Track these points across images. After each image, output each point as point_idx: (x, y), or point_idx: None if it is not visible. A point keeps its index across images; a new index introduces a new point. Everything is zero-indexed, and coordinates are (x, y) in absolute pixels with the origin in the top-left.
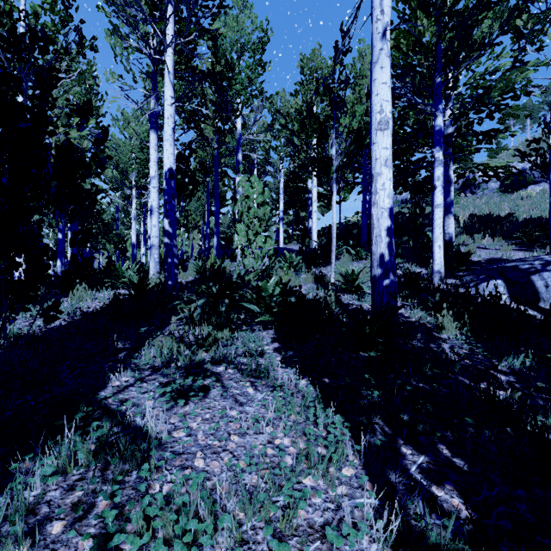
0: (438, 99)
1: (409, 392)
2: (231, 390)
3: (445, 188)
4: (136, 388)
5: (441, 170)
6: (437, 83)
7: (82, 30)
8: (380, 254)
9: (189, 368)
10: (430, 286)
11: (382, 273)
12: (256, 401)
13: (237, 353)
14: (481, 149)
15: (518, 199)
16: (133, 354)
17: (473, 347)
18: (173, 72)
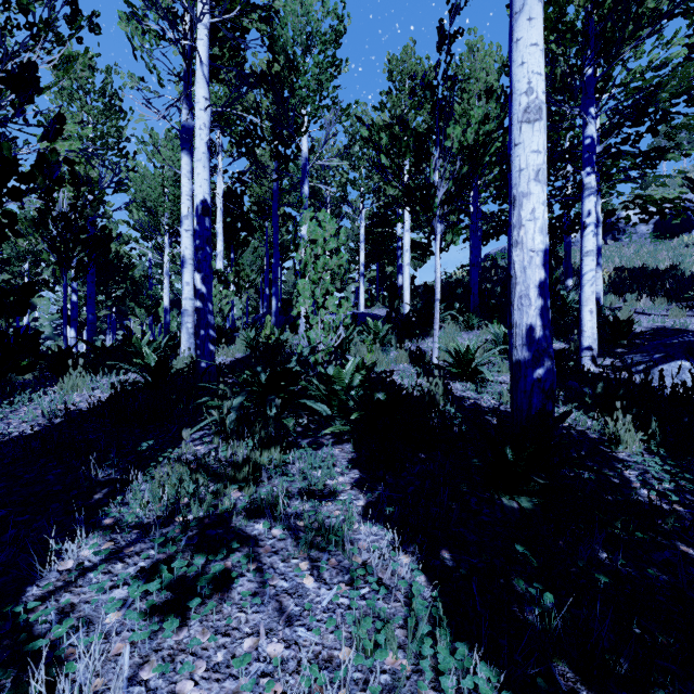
0: (589, 99)
1: (600, 582)
2: (273, 581)
3: None
4: (91, 586)
5: (593, 202)
6: (588, 77)
7: (77, 3)
8: (528, 326)
9: (206, 525)
10: (579, 369)
11: (531, 357)
12: (318, 611)
13: (291, 491)
14: (648, 172)
15: (681, 246)
16: (119, 493)
17: (681, 479)
18: (208, 63)
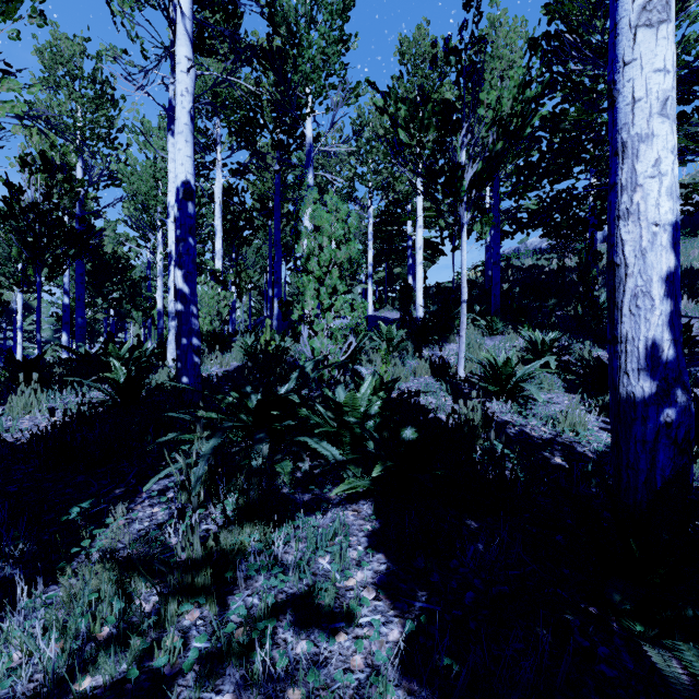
0: None
1: None
2: None
3: None
4: None
5: None
6: None
7: None
8: (649, 341)
9: None
10: None
11: (655, 389)
12: None
13: (281, 605)
14: None
15: None
16: (3, 614)
17: None
18: (191, 16)
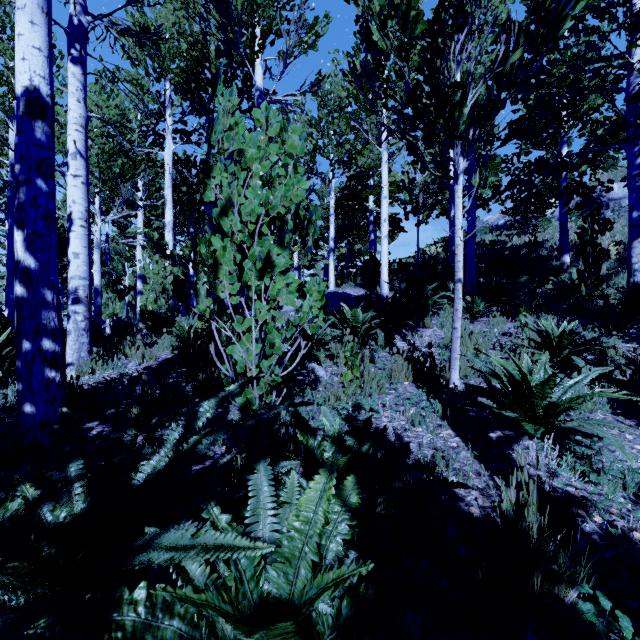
0: None
1: None
2: None
3: (633, 188)
4: None
5: None
6: None
7: None
8: None
9: None
10: None
11: None
12: None
13: None
14: None
15: None
16: None
17: None
18: None
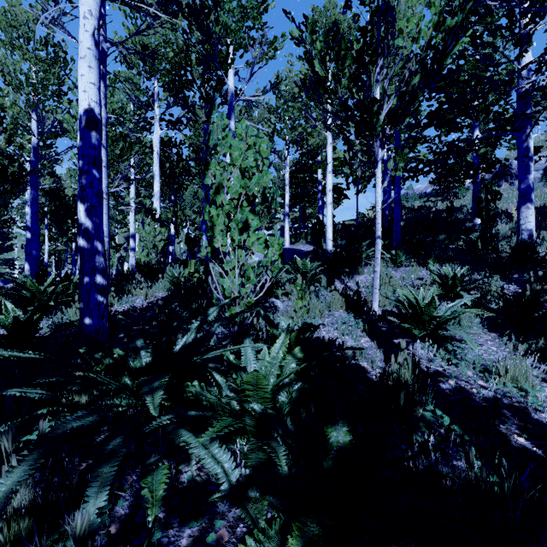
0: None
1: None
2: None
3: (521, 166)
4: None
5: None
6: None
7: None
8: None
9: None
10: None
11: None
12: None
13: None
14: None
15: None
16: None
17: None
18: None
